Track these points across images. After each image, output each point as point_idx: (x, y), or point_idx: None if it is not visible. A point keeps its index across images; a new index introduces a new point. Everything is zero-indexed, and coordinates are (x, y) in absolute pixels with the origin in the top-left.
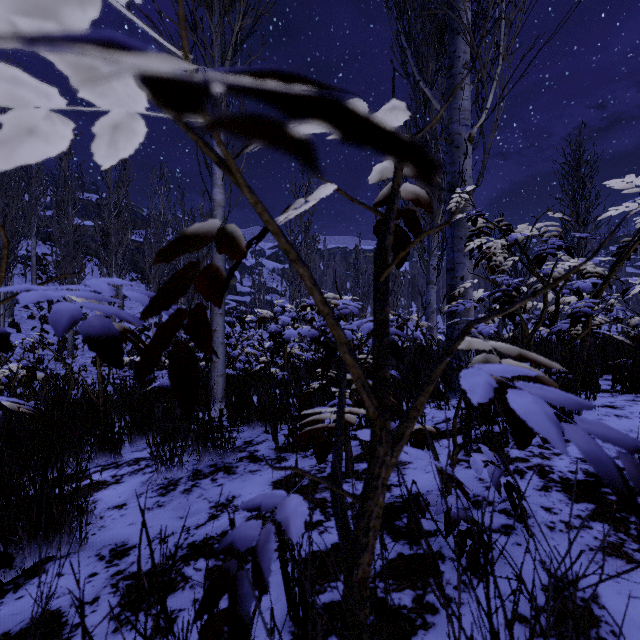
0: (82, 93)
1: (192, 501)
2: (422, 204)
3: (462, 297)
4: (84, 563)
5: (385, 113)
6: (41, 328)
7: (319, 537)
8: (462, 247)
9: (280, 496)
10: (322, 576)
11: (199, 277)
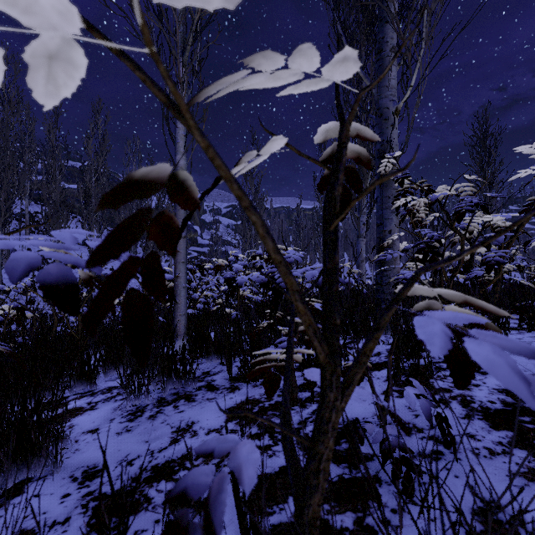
0: (3, 7)
1: (156, 426)
2: (363, 162)
3: (390, 248)
4: (59, 484)
5: (336, 65)
6: (33, 274)
7: (268, 460)
8: (390, 205)
9: (233, 441)
10: (271, 498)
11: (151, 225)
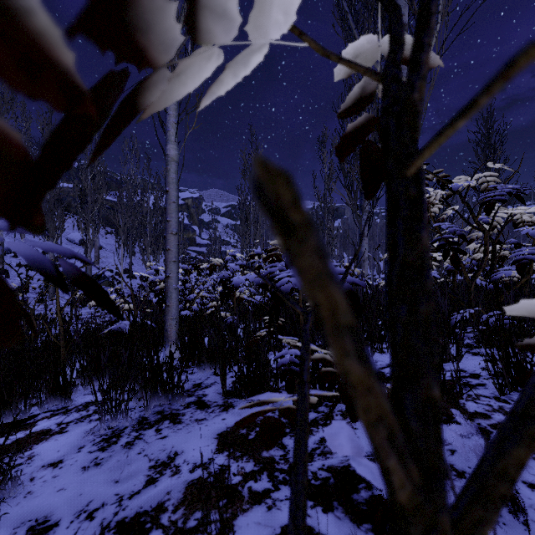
0: None
1: (132, 458)
2: None
3: None
4: None
5: None
6: (26, 274)
7: (266, 515)
8: None
9: None
10: None
11: None
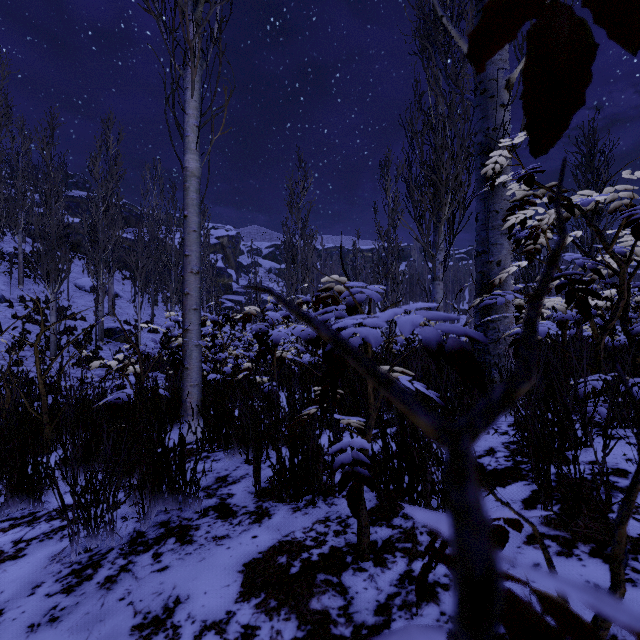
0: None
1: (108, 609)
2: None
3: (498, 287)
4: None
5: None
6: (23, 328)
7: None
8: (498, 224)
9: None
10: None
11: None
